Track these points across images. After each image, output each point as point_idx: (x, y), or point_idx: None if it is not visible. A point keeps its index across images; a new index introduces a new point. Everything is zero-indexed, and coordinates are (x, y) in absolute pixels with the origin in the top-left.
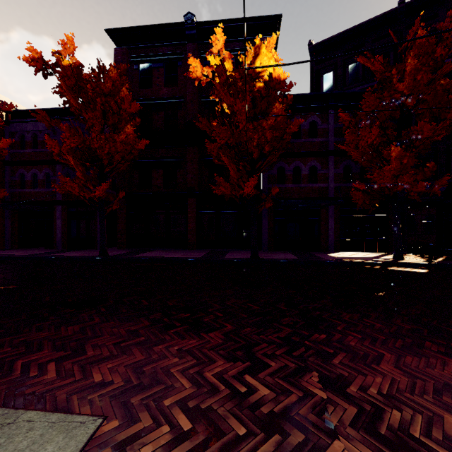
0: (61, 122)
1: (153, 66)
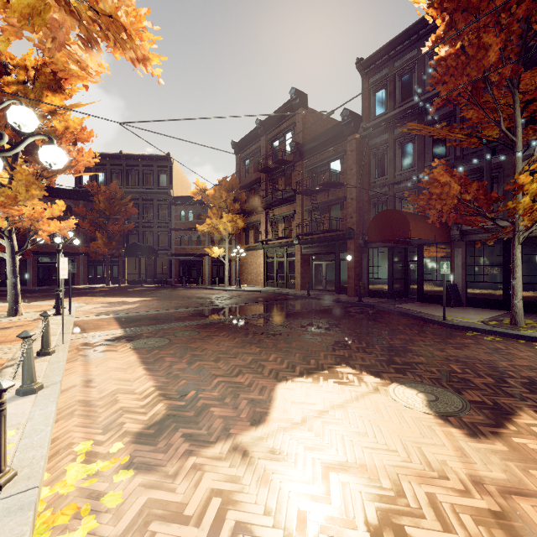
0: None
1: None
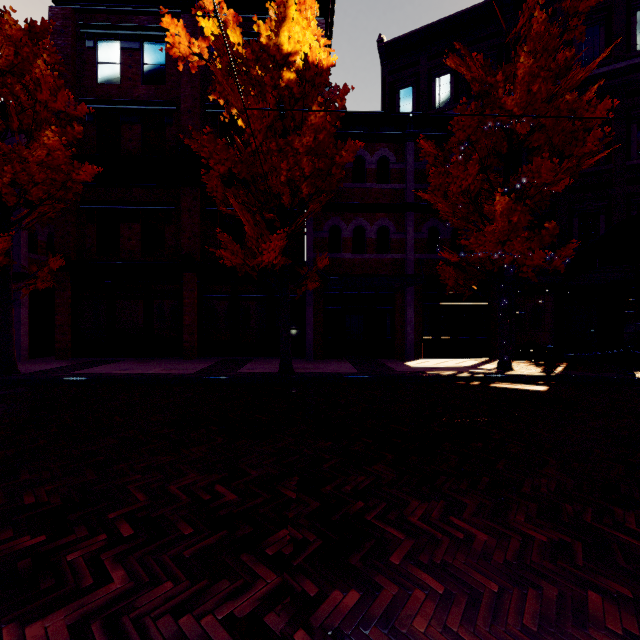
0: None
1: (122, 46)
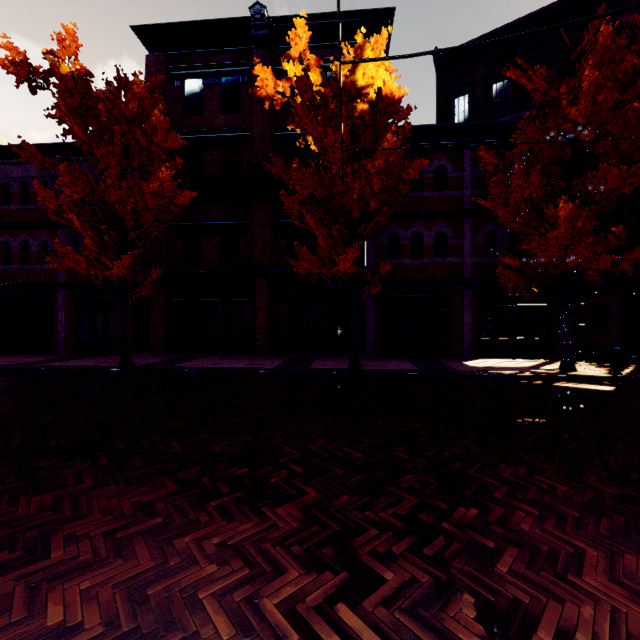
0: (59, 162)
1: (204, 83)
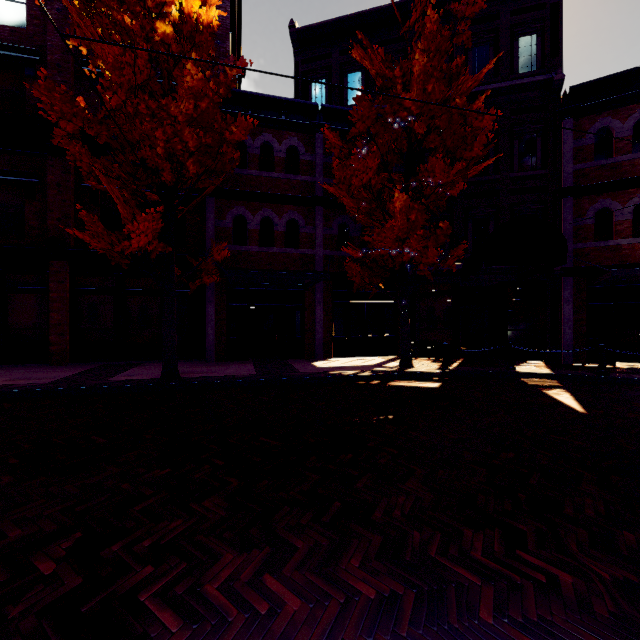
0: None
1: None
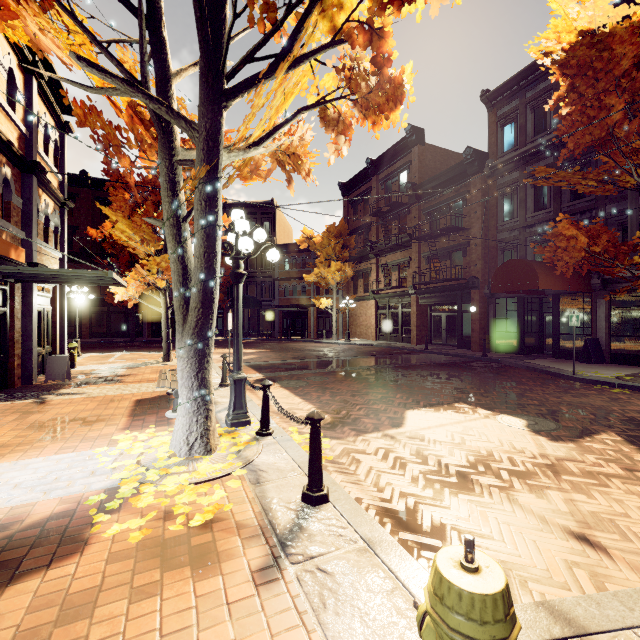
0: None
1: None
